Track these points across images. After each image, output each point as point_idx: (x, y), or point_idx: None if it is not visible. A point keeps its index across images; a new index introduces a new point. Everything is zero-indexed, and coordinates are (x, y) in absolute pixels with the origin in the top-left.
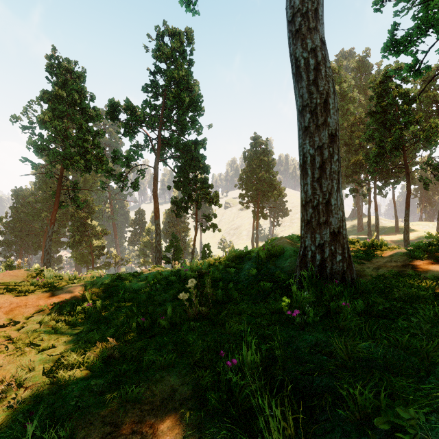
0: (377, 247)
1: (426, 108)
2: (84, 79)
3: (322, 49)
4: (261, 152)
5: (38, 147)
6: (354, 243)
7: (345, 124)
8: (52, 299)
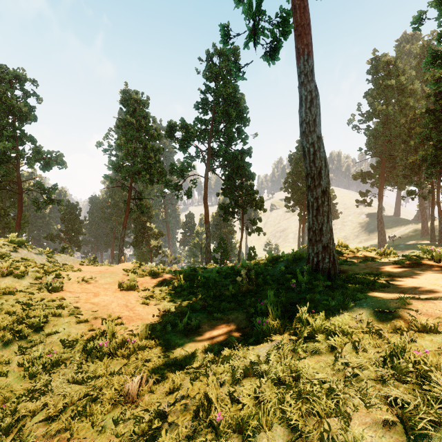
0: (387, 254)
1: None
2: (148, 105)
3: (317, 142)
4: None
5: (116, 166)
6: (370, 251)
7: (402, 120)
8: (159, 280)
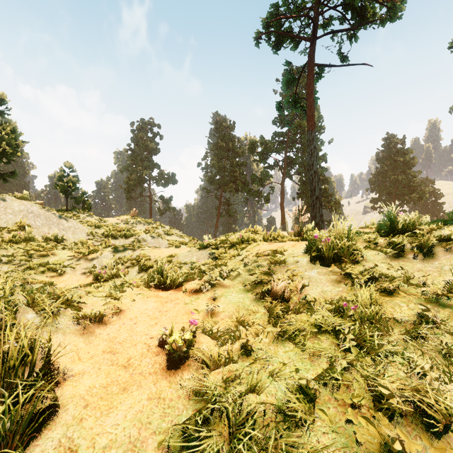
0: None
1: None
2: (234, 129)
3: (314, 174)
4: (395, 152)
5: (211, 180)
6: None
7: None
8: None
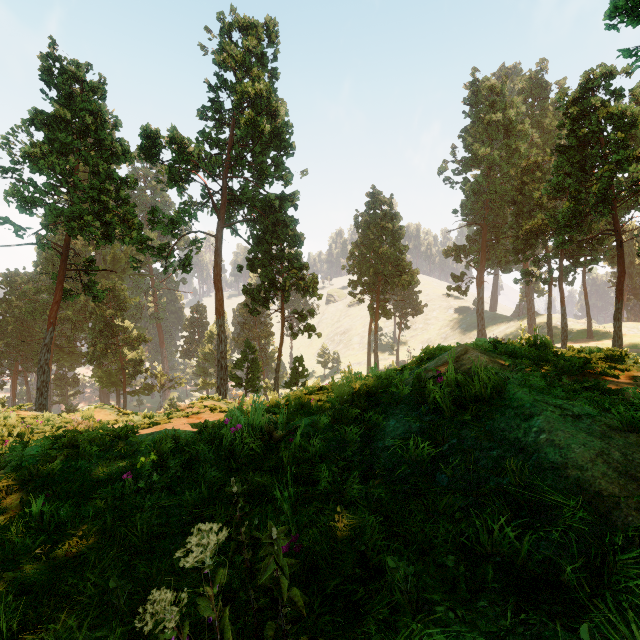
0: None
1: (639, 144)
2: (102, 94)
3: None
4: (383, 216)
5: (25, 201)
6: (623, 359)
7: (512, 172)
8: None
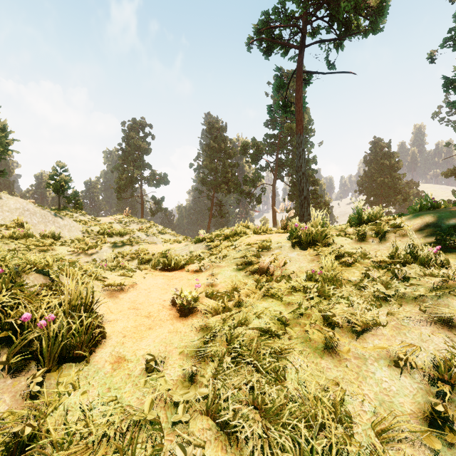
0: None
1: None
2: (226, 130)
3: (302, 175)
4: (382, 156)
5: (203, 181)
6: None
7: None
8: None
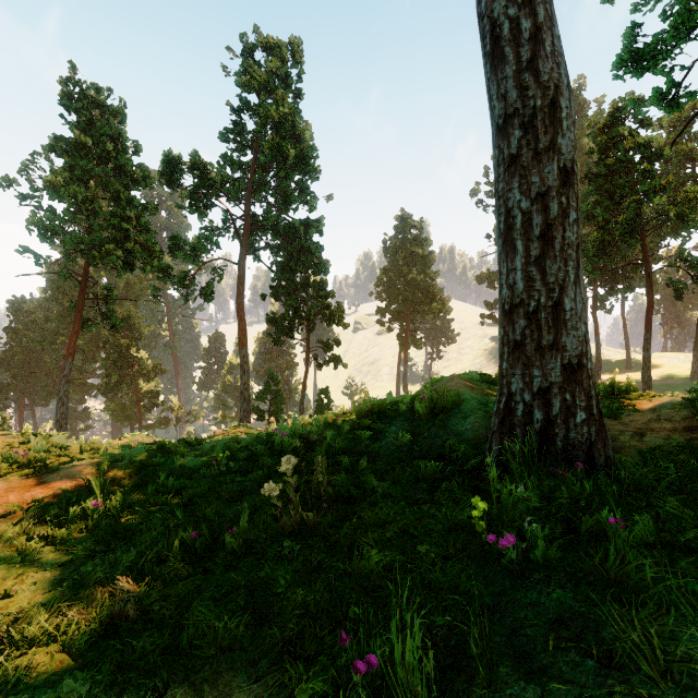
0: (620, 393)
1: (676, 169)
2: (122, 118)
3: None
4: (412, 240)
5: (46, 229)
6: None
7: None
8: (34, 490)
